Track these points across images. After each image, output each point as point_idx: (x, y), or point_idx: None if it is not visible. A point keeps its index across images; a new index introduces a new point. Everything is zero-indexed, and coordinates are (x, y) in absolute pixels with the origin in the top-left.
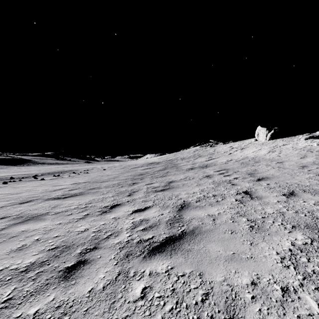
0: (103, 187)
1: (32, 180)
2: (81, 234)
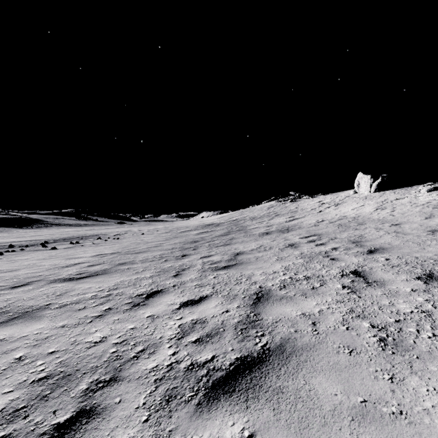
0: (139, 261)
1: (39, 249)
2: (94, 348)
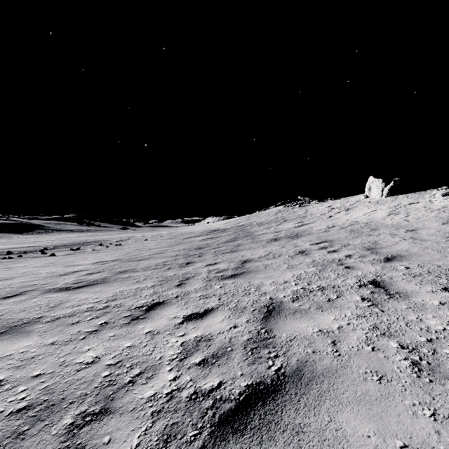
0: (141, 269)
1: (37, 256)
2: (85, 371)
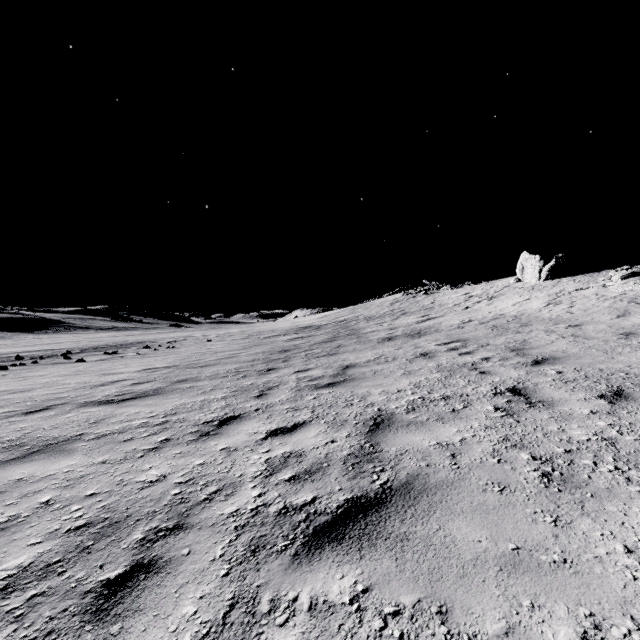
0: (206, 377)
1: (59, 362)
2: (150, 489)
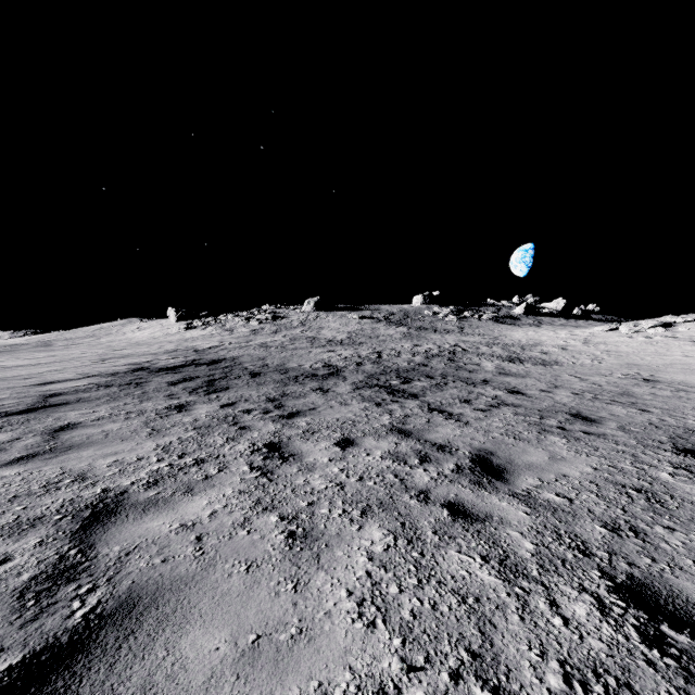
0: None
1: None
2: None
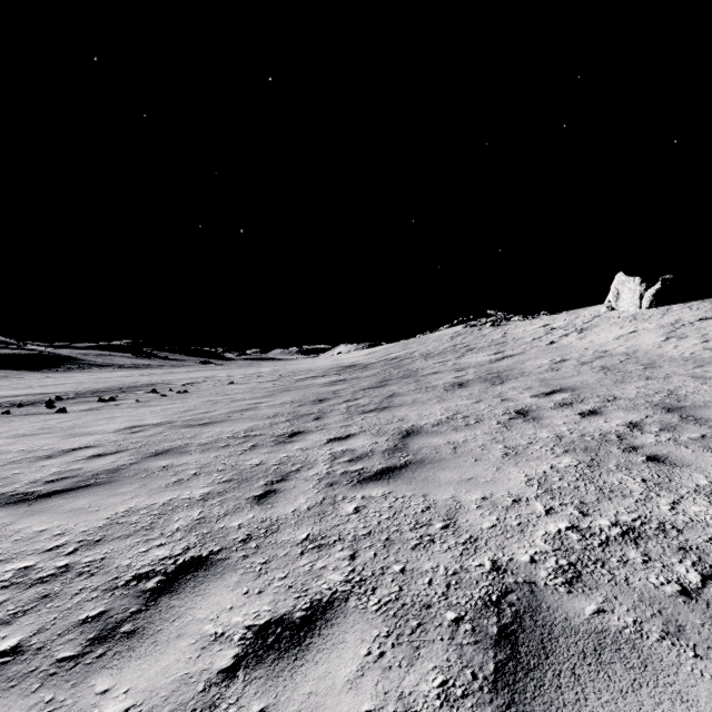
0: (198, 446)
1: (36, 412)
2: None
